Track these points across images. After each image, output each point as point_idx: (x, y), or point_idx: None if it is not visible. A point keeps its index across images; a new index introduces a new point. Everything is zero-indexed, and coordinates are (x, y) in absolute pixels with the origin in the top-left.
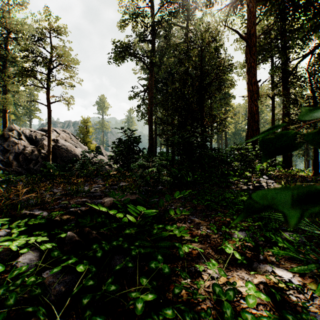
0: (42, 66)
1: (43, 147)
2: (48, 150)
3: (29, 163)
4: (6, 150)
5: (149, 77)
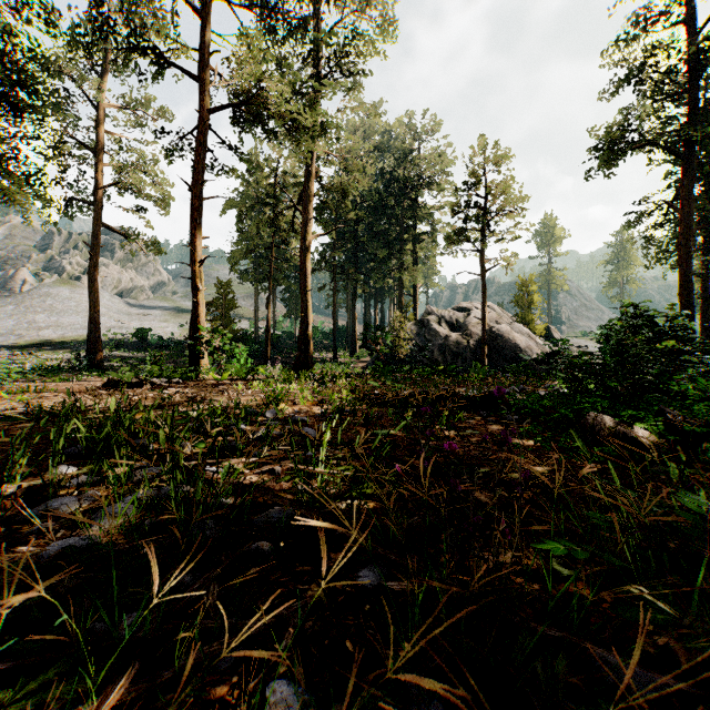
0: (477, 223)
1: (470, 335)
2: (482, 340)
3: (454, 358)
4: (426, 341)
5: (681, 171)
